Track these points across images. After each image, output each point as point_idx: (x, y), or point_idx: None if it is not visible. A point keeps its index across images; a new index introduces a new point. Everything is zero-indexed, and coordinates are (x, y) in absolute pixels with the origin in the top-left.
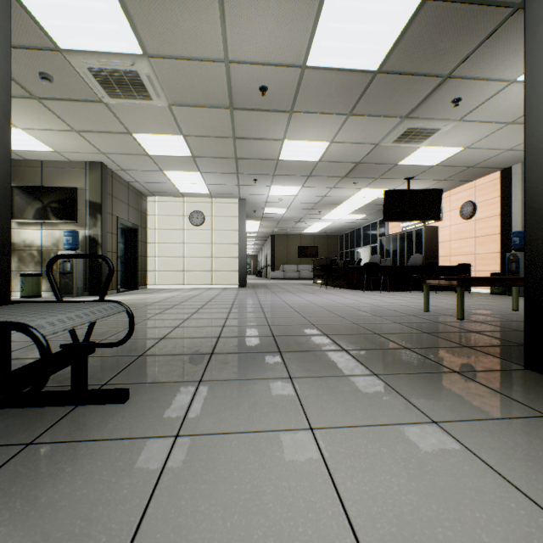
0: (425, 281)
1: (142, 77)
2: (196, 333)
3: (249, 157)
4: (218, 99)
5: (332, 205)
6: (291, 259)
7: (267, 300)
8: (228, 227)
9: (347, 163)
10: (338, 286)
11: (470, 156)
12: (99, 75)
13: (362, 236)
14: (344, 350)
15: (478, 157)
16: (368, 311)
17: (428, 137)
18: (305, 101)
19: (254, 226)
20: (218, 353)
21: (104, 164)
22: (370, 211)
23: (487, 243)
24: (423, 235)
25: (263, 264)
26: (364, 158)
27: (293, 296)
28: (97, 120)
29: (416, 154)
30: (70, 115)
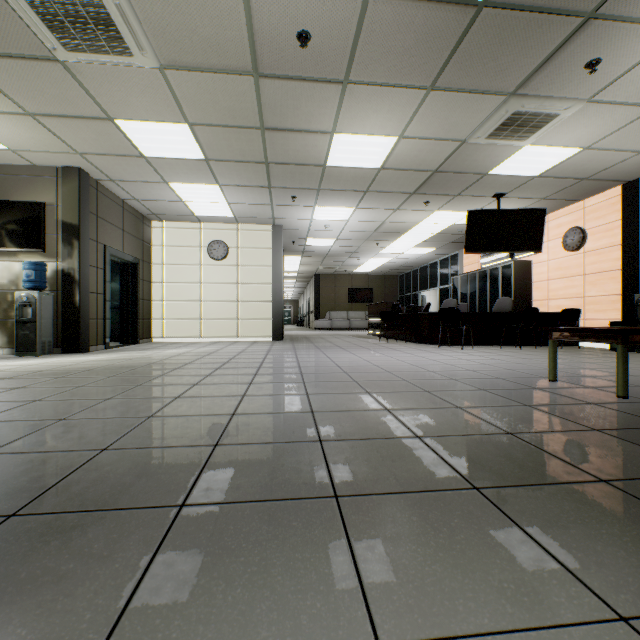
0: (551, 334)
1: (108, 8)
2: (177, 432)
3: (285, 161)
4: (235, 57)
5: (393, 235)
6: (340, 304)
7: (310, 361)
8: (259, 262)
9: (419, 171)
10: (403, 339)
11: (588, 162)
12: (38, 1)
13: (429, 275)
14: (476, 490)
15: (599, 163)
16: (464, 380)
17: (539, 129)
18: (367, 62)
19: (294, 264)
20: (197, 503)
21: (84, 170)
22: (441, 243)
23: (602, 281)
24: (513, 272)
25: (305, 311)
26: (443, 163)
27: (346, 354)
28: (57, 94)
29: (514, 158)
30: (14, 86)
